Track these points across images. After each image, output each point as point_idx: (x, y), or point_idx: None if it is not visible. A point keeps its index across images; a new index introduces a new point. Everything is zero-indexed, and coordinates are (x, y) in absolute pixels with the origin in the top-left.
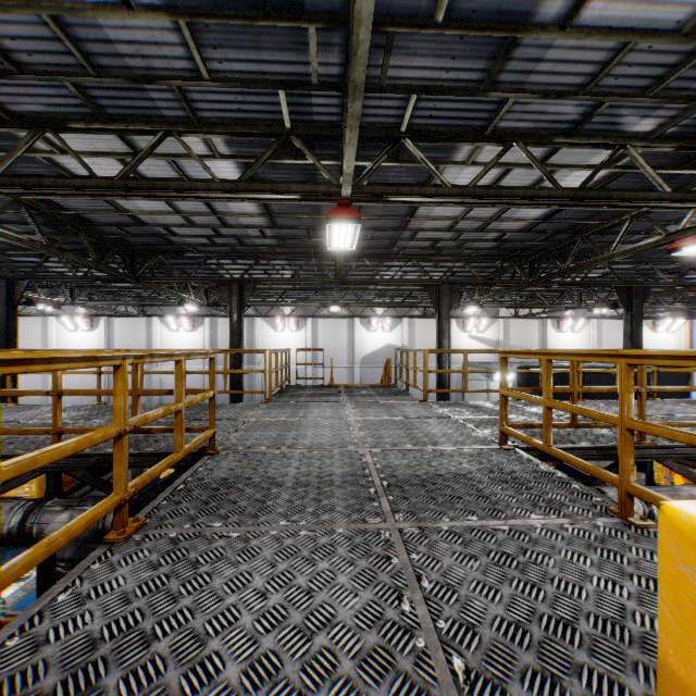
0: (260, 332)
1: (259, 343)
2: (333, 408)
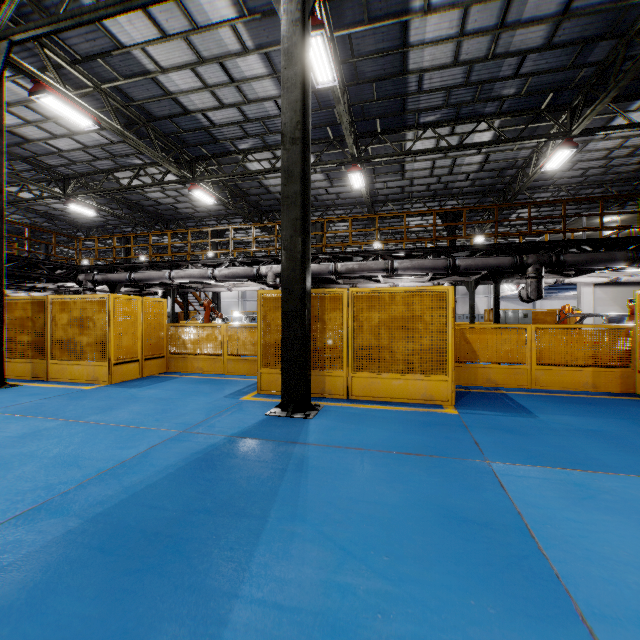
0: None
1: None
2: None
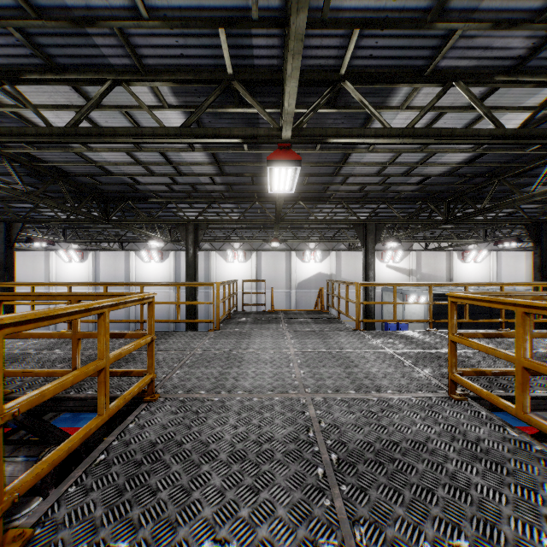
0: (215, 263)
1: (214, 271)
2: (273, 338)
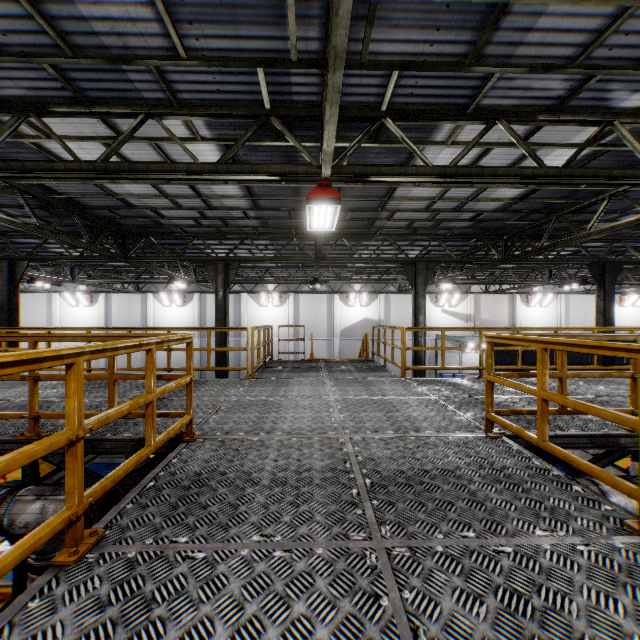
0: (246, 307)
1: (245, 317)
2: (313, 385)
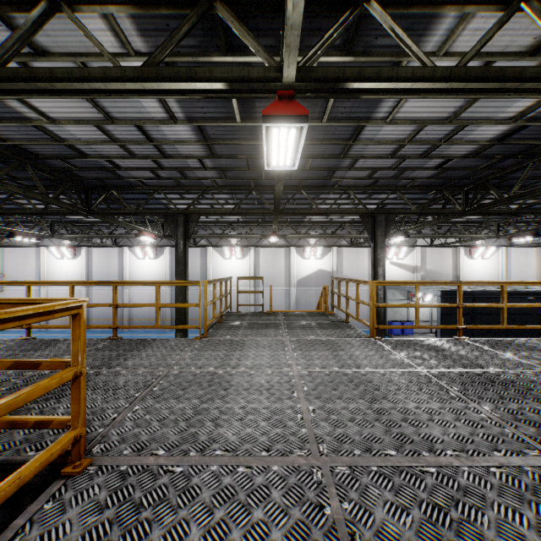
0: (211, 259)
1: (210, 268)
2: (271, 349)
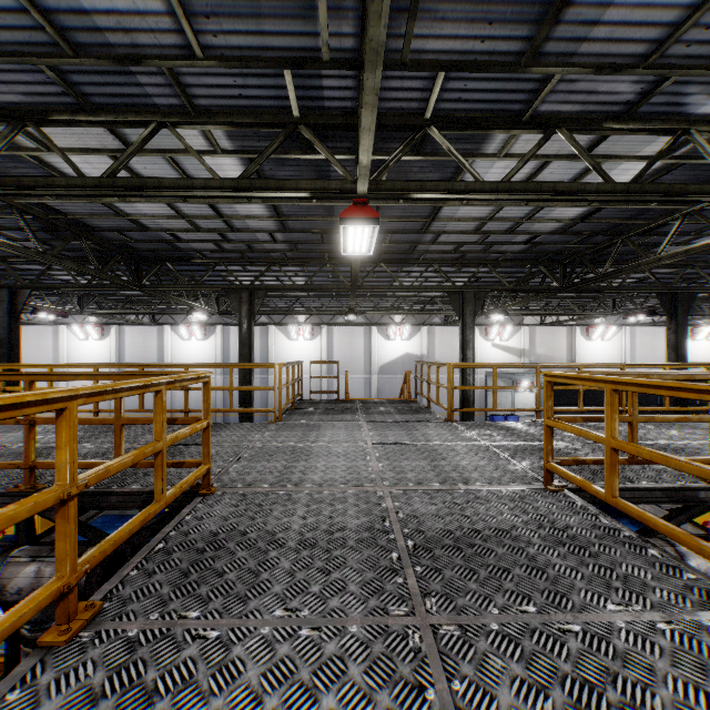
0: (273, 340)
1: (272, 352)
2: (348, 429)
